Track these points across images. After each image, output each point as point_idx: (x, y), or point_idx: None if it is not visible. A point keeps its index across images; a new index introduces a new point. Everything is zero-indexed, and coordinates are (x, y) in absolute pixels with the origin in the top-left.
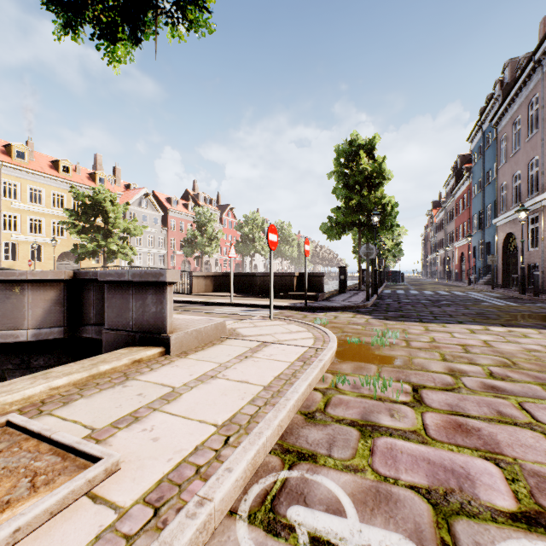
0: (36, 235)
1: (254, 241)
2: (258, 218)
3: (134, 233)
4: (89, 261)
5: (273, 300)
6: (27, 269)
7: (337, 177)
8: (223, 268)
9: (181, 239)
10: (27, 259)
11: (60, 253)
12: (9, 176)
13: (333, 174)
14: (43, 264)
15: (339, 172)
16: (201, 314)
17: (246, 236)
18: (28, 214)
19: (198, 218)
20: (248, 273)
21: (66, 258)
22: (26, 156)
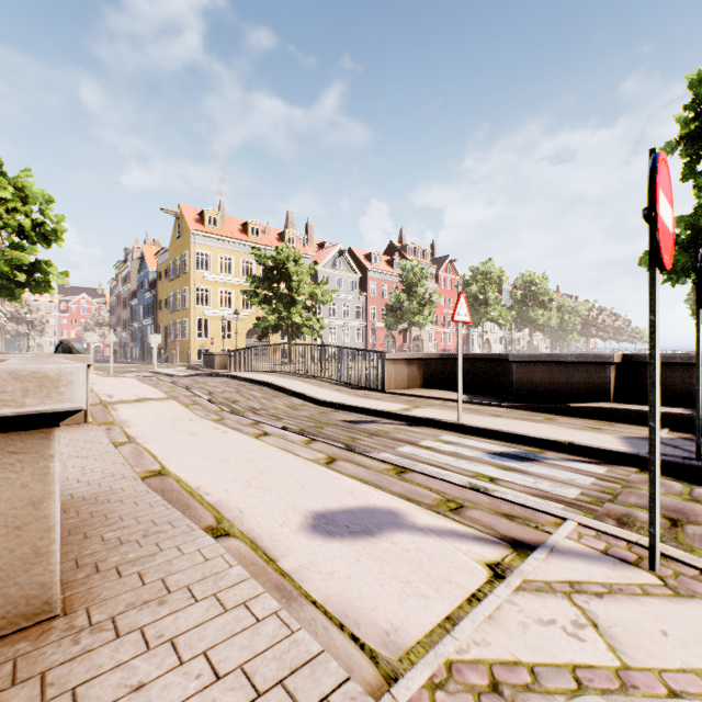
0: (226, 310)
1: (486, 305)
2: (492, 270)
3: (322, 300)
4: (277, 338)
5: (561, 421)
6: (218, 347)
7: (687, 148)
8: (439, 344)
9: (383, 307)
10: (218, 337)
11: (248, 329)
12: (202, 245)
13: (678, 144)
14: (233, 341)
15: (697, 135)
16: (381, 473)
17: (474, 298)
18: (219, 286)
19: (404, 276)
20: (490, 355)
21: (254, 334)
22: (217, 222)
